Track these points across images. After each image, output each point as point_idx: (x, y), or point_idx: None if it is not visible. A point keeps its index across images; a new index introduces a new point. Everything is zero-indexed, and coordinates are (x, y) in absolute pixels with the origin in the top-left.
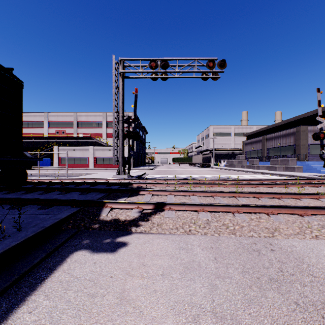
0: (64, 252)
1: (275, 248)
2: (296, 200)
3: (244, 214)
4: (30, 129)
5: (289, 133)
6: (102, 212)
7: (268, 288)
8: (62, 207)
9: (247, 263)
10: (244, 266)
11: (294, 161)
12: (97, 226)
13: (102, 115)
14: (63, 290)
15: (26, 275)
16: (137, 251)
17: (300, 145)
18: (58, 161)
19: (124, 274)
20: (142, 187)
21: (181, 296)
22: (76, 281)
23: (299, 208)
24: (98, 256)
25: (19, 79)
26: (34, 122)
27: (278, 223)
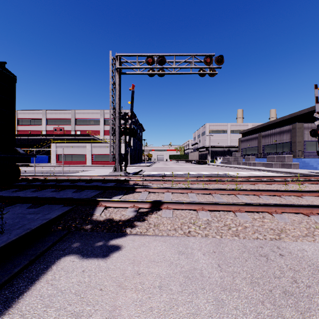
0: (50, 257)
1: (284, 253)
2: (298, 198)
3: (246, 213)
4: (28, 126)
5: (285, 130)
6: (96, 211)
7: (284, 305)
8: (54, 206)
9: (255, 271)
10: (252, 275)
11: (291, 158)
12: (89, 227)
13: (99, 112)
14: (43, 308)
15: (2, 288)
16: (132, 256)
17: (296, 142)
18: (55, 158)
19: (115, 286)
20: (139, 184)
21: (182, 316)
22: (60, 295)
23: (305, 207)
24: (87, 263)
25: (12, 74)
26: (32, 119)
27: (283, 224)
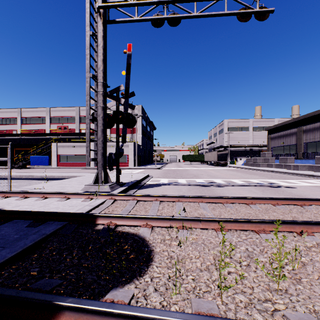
0: None
1: None
2: None
3: None
4: (32, 125)
5: None
6: None
7: None
8: None
9: None
10: None
11: None
12: None
13: None
14: None
15: None
16: None
17: None
18: (56, 159)
19: None
20: (118, 230)
21: None
22: None
23: None
24: None
25: None
26: (36, 118)
27: None
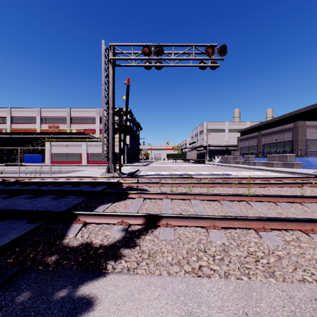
0: None
1: None
2: None
3: (273, 232)
4: (23, 124)
5: (286, 128)
6: (70, 230)
7: None
8: (15, 222)
9: None
10: None
11: (293, 157)
12: (54, 260)
13: (96, 110)
14: None
15: None
16: None
17: (298, 141)
18: (50, 157)
19: None
20: (133, 187)
21: None
22: None
23: None
24: None
25: None
26: (26, 118)
27: None
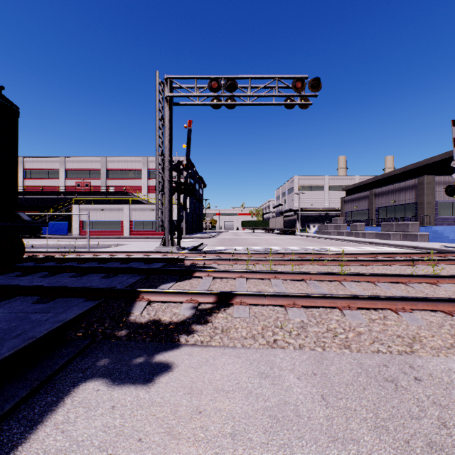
0: (63, 383)
1: (422, 375)
2: (433, 286)
3: (358, 311)
4: (40, 180)
5: (408, 186)
6: (134, 307)
7: None
8: (72, 300)
9: (380, 407)
10: (375, 414)
11: (416, 226)
12: (124, 334)
13: (142, 160)
14: None
15: None
16: (189, 382)
17: (424, 204)
18: (79, 225)
19: (163, 434)
20: (199, 265)
21: None
22: (75, 450)
23: (446, 302)
24: (120, 393)
25: (13, 104)
26: (45, 171)
27: (416, 328)
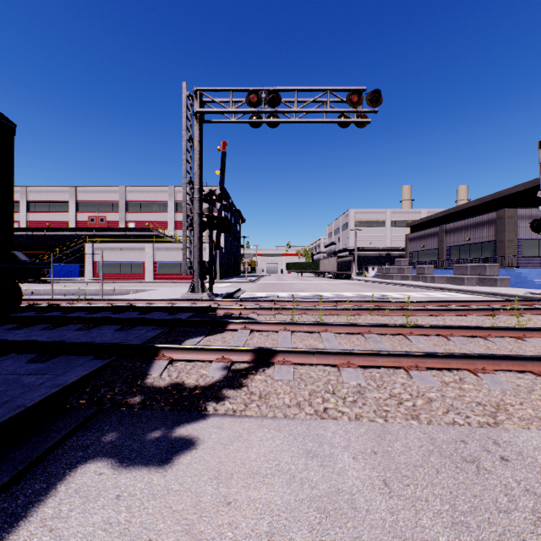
0: (57, 465)
1: (510, 454)
2: (518, 341)
3: (428, 372)
4: (46, 214)
5: (486, 220)
6: (152, 368)
7: None
8: (76, 359)
9: (458, 496)
10: (452, 506)
11: (495, 268)
12: (138, 401)
13: (167, 190)
14: None
15: None
16: (216, 463)
17: (505, 242)
18: (92, 268)
19: (180, 534)
20: (234, 316)
21: None
22: None
23: (536, 361)
24: (128, 478)
25: (8, 119)
26: (52, 203)
27: (500, 393)
